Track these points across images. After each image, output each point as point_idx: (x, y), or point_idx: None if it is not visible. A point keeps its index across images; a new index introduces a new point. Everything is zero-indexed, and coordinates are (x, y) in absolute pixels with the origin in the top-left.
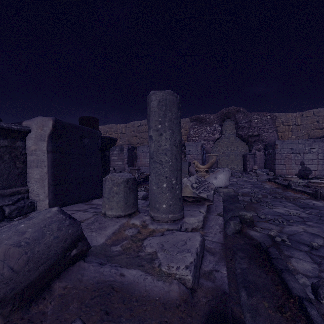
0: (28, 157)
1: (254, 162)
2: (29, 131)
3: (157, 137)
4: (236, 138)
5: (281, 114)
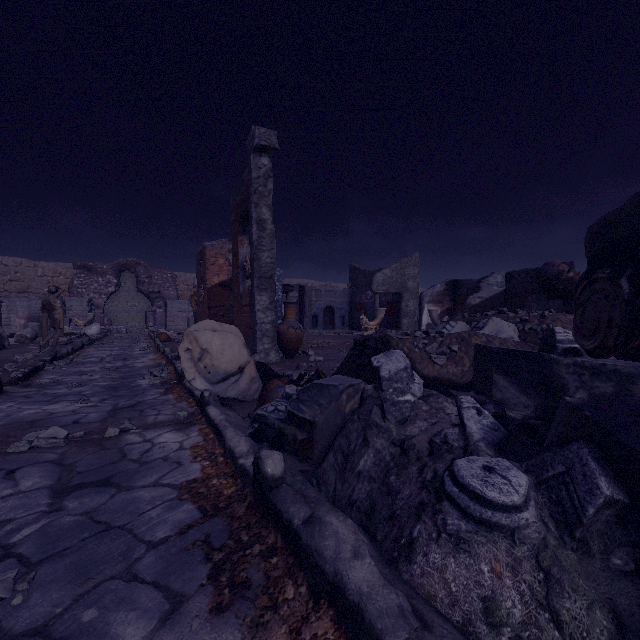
0: None
1: (155, 319)
2: None
3: None
4: (138, 293)
5: (181, 273)
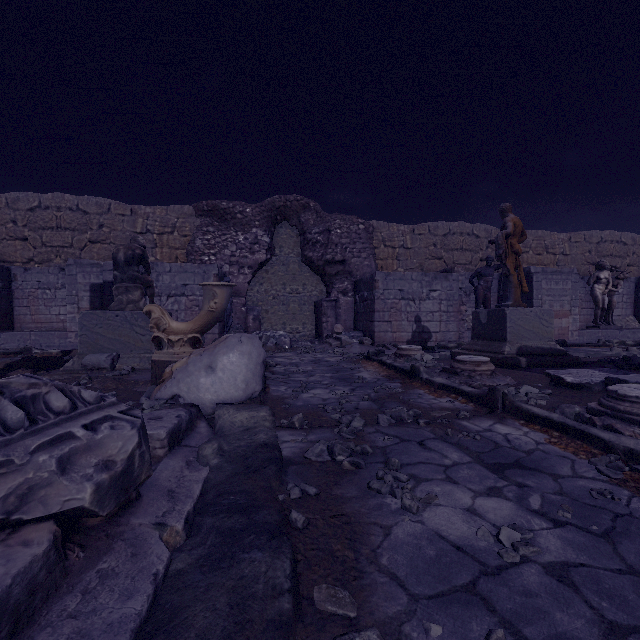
0: None
1: (337, 317)
2: None
3: None
4: (302, 267)
5: (381, 223)
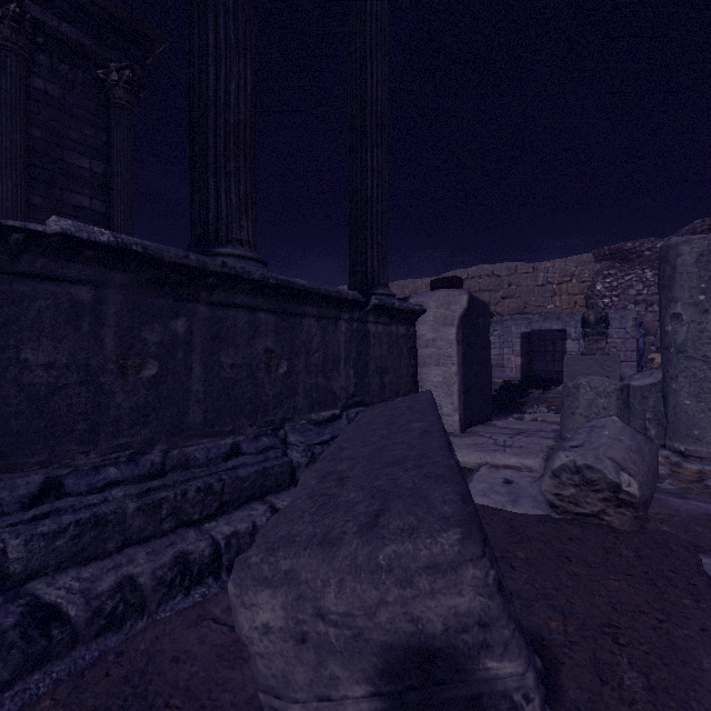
0: (420, 350)
1: None
2: (425, 312)
3: (696, 317)
4: None
5: None
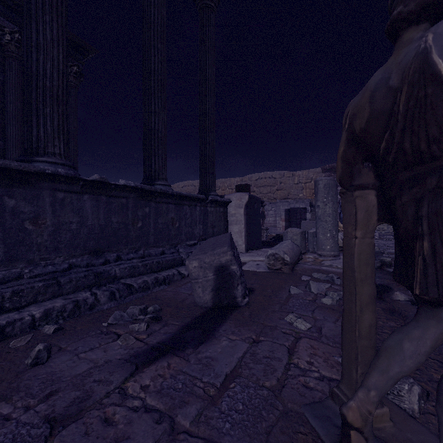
0: (229, 218)
1: None
2: (231, 202)
3: (323, 206)
4: None
5: None
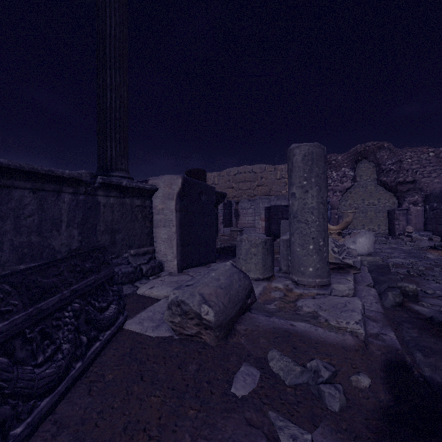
0: (155, 216)
1: (407, 221)
2: (157, 190)
3: (302, 195)
4: (377, 187)
5: None
